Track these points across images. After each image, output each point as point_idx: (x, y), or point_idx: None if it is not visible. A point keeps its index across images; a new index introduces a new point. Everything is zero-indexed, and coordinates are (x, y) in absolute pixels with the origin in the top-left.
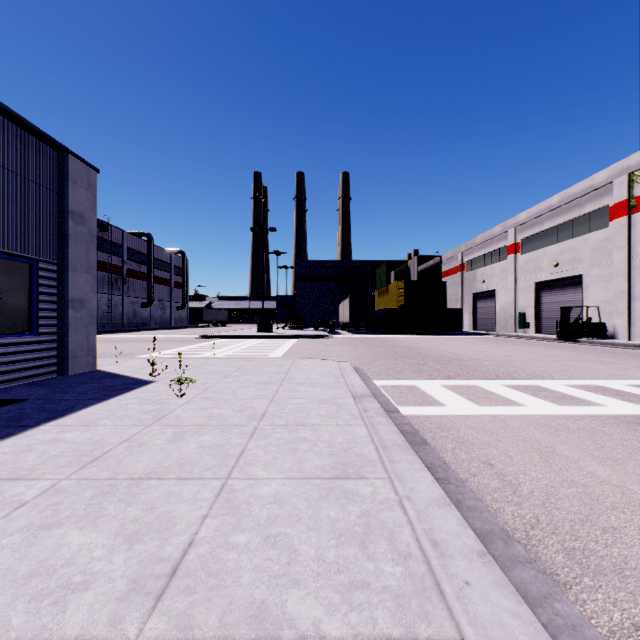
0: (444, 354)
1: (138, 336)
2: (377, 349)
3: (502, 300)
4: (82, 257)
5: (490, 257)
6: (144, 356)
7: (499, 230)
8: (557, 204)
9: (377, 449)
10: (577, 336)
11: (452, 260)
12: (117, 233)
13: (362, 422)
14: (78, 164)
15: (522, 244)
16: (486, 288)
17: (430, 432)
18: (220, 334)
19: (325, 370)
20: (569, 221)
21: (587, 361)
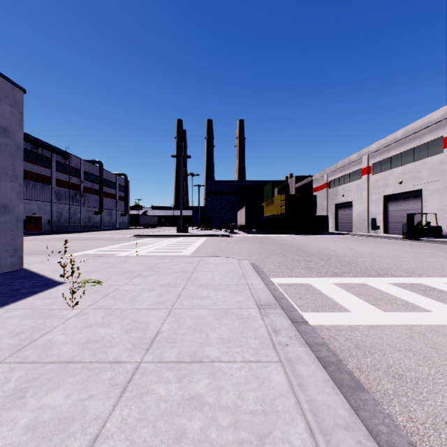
0: (322, 251)
1: (88, 235)
2: (268, 246)
3: (358, 209)
4: (6, 167)
5: (348, 177)
6: (81, 253)
7: (355, 157)
8: (401, 136)
9: (313, 437)
10: (419, 236)
11: (319, 180)
12: (76, 160)
13: (275, 355)
14: (2, 81)
15: (373, 167)
16: (345, 200)
17: (351, 356)
18: (149, 234)
19: (227, 269)
20: (411, 149)
21: (442, 257)
